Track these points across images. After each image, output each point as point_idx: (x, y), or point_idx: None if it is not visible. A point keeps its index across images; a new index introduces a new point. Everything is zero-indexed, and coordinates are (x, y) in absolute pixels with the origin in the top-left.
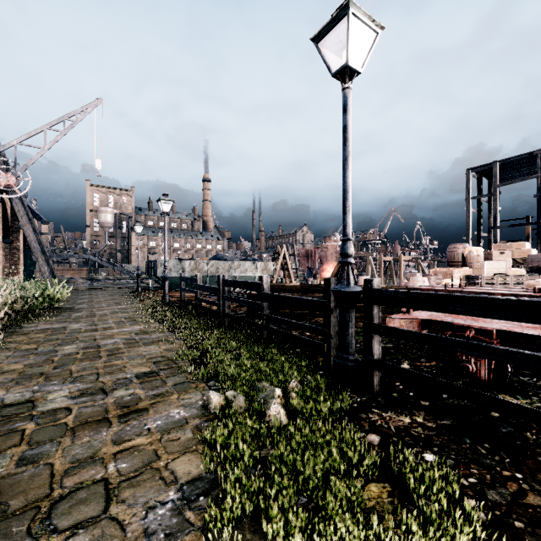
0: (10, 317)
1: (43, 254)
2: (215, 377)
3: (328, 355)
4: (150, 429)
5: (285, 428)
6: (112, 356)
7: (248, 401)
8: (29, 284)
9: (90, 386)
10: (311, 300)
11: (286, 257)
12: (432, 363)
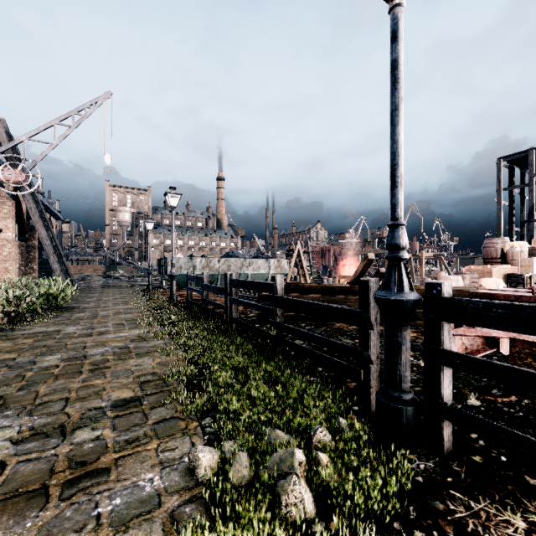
0: (5, 318)
1: (56, 251)
2: (213, 410)
3: (366, 386)
4: (99, 518)
5: (312, 530)
6: (94, 371)
7: (253, 466)
8: (37, 282)
9: (49, 421)
10: (341, 309)
11: (301, 254)
12: (511, 397)
